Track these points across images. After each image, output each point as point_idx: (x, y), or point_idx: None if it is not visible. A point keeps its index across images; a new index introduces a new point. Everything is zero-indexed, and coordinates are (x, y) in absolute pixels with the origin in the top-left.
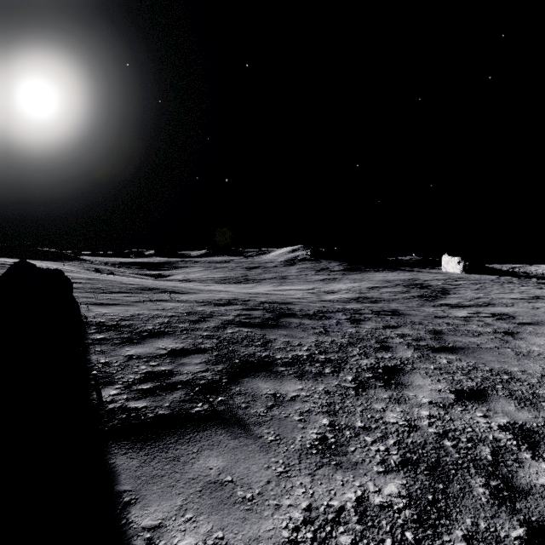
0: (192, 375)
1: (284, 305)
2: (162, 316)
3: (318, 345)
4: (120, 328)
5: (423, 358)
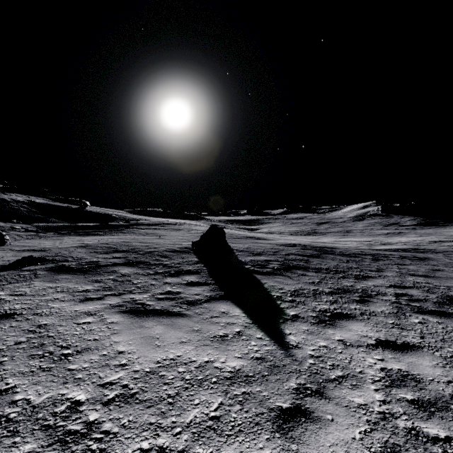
0: (273, 267)
1: (331, 249)
2: (260, 249)
3: (335, 266)
4: (244, 251)
5: (397, 276)
